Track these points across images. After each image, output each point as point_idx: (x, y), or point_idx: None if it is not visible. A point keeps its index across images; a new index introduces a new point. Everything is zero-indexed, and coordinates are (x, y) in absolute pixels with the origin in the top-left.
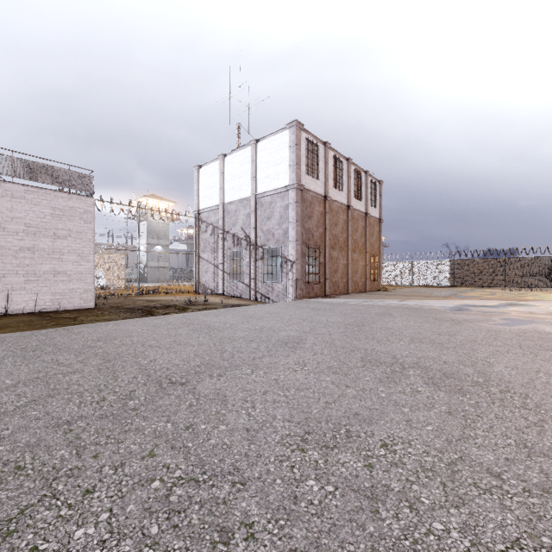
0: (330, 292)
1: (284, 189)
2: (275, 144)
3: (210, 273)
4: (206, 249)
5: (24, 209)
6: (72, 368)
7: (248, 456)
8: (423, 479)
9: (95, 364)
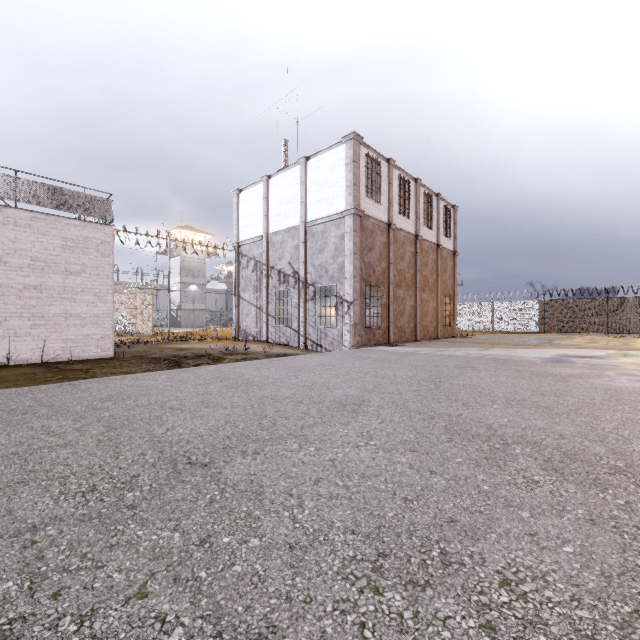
0: (395, 339)
1: (339, 215)
2: (329, 162)
3: (252, 317)
4: (247, 288)
5: (30, 239)
6: (64, 439)
7: (291, 600)
8: None
9: (95, 433)
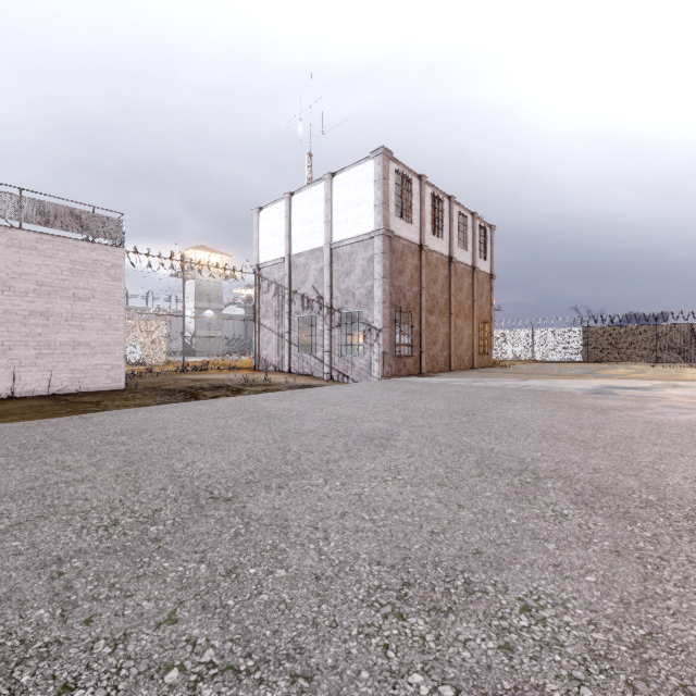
0: (427, 369)
1: (367, 236)
2: (356, 178)
3: (273, 345)
4: (268, 314)
5: (35, 262)
6: (81, 474)
7: (318, 625)
8: (596, 675)
9: (112, 468)
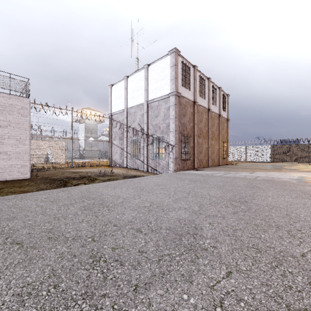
0: (197, 166)
1: (167, 96)
2: (161, 66)
3: (119, 154)
4: (116, 138)
5: None
6: None
7: None
8: None
9: None
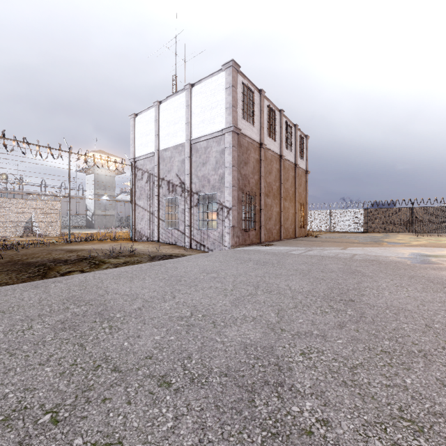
0: (265, 239)
1: (220, 133)
2: (211, 87)
3: (146, 220)
4: (142, 196)
5: None
6: None
7: None
8: None
9: None
